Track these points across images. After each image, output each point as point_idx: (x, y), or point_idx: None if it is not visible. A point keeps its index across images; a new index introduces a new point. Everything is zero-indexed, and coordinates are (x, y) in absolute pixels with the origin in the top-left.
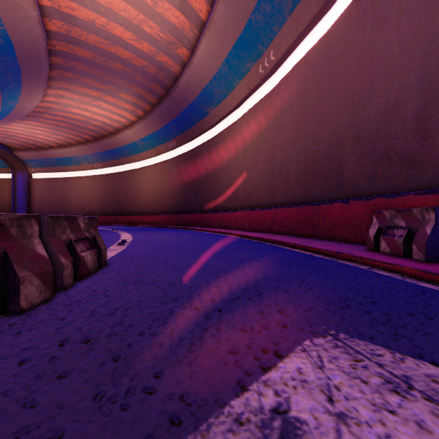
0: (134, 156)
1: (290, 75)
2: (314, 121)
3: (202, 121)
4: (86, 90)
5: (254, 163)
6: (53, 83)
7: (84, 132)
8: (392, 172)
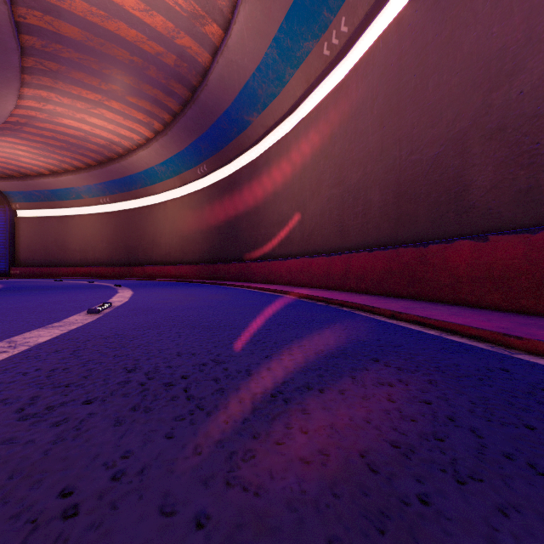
0: (152, 187)
1: (372, 52)
2: (413, 115)
3: (241, 136)
4: (79, 90)
5: (315, 190)
6: (31, 78)
7: (84, 154)
8: None
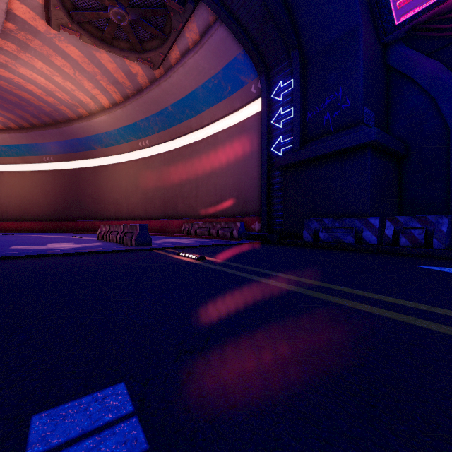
0: None
1: (157, 156)
2: (167, 183)
3: (88, 152)
4: None
5: (134, 193)
6: None
7: None
8: (190, 211)
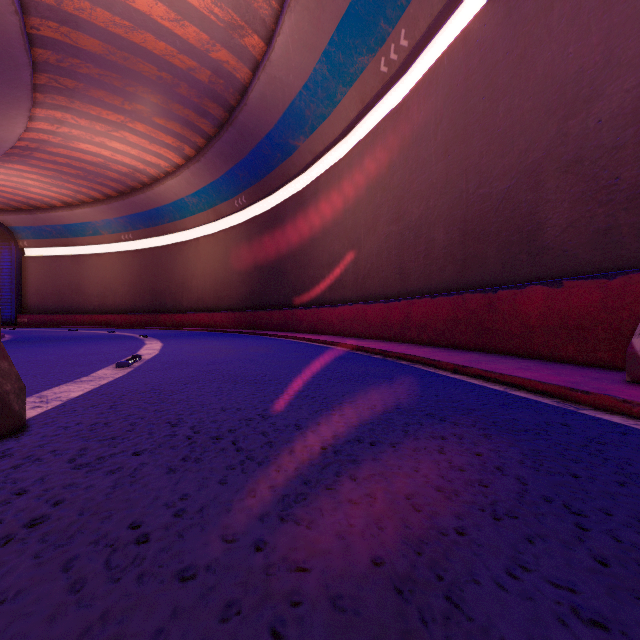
0: (182, 221)
1: (435, 70)
2: (481, 143)
3: (286, 162)
4: (99, 110)
5: (371, 226)
6: (44, 97)
7: (103, 183)
8: None
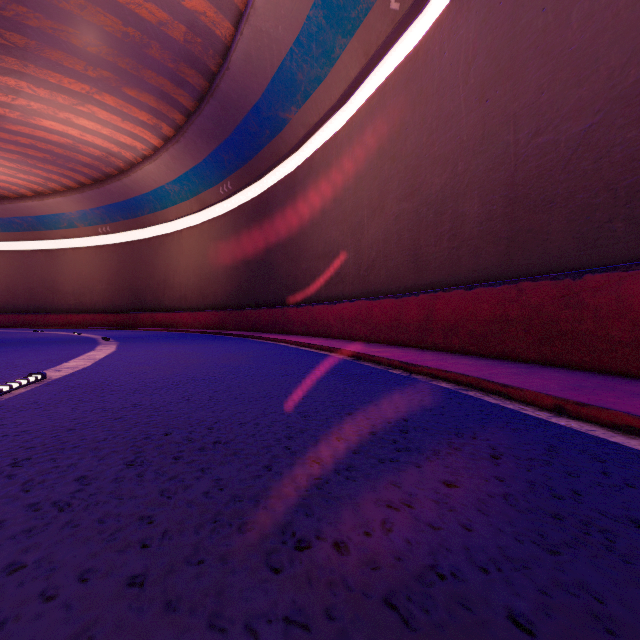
0: (164, 212)
1: None
2: (540, 72)
3: (275, 140)
4: (58, 78)
5: (376, 206)
6: None
7: (75, 169)
8: None
